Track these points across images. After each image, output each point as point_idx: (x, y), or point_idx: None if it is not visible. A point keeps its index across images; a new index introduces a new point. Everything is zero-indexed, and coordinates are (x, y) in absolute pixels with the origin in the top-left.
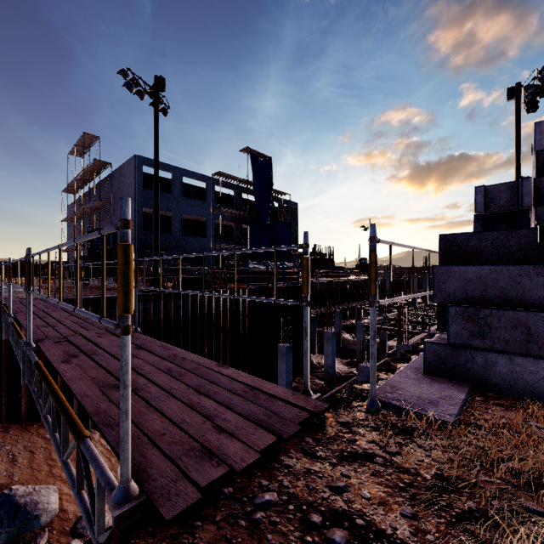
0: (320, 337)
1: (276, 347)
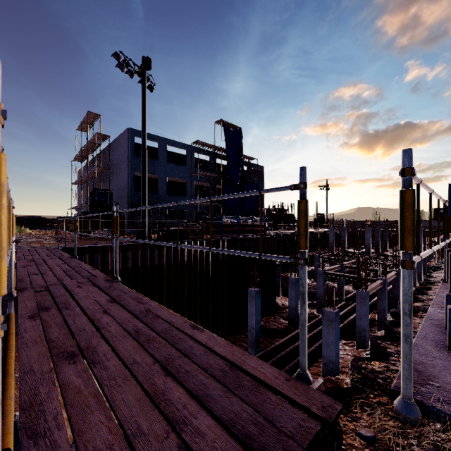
0: (283, 281)
1: (246, 290)
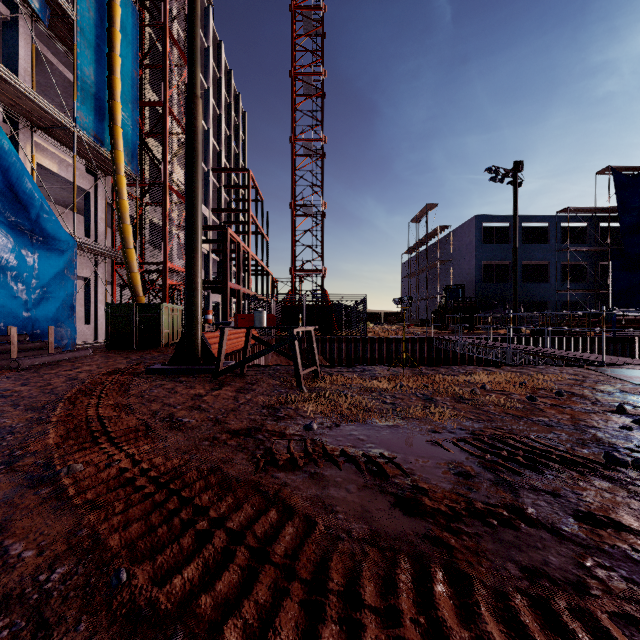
0: None
1: None
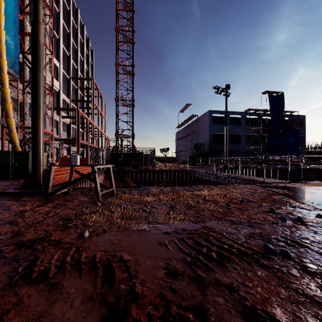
0: None
1: None
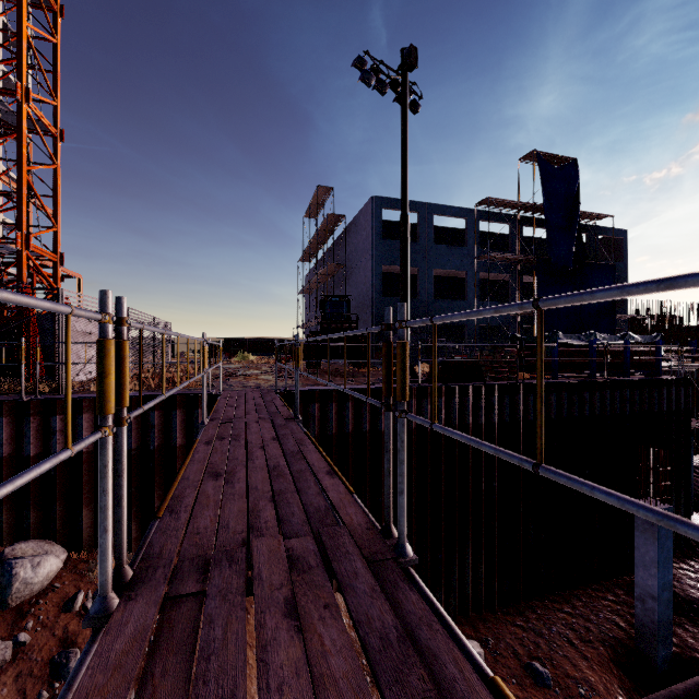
0: None
1: None
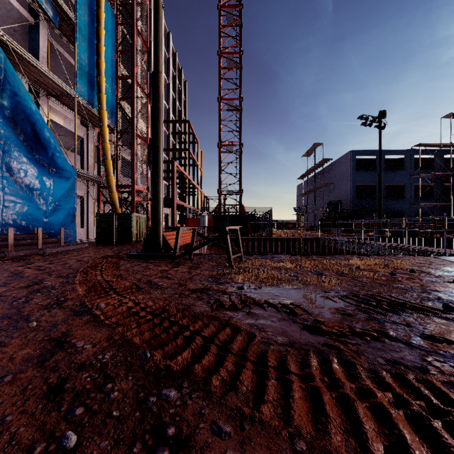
0: None
1: None
